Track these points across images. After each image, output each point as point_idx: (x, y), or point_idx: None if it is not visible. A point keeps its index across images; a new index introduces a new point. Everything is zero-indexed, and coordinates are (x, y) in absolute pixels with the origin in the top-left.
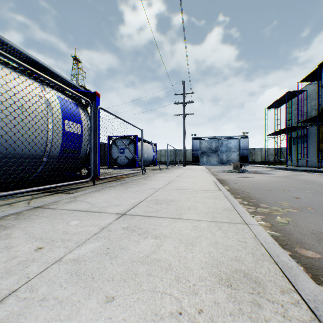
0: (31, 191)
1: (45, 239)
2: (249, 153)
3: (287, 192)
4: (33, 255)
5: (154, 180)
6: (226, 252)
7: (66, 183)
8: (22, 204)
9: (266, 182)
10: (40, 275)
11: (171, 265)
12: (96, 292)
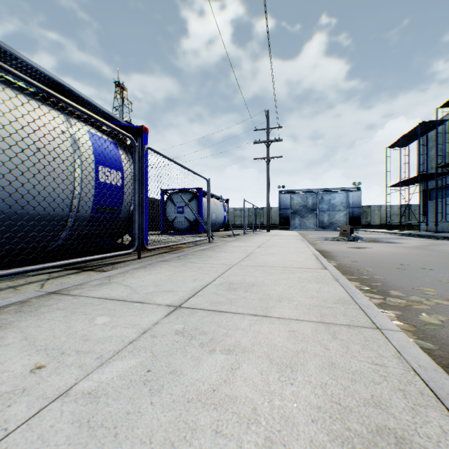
0: (46, 267)
1: (52, 349)
2: (361, 212)
3: (429, 272)
4: (26, 380)
5: (225, 252)
6: (353, 385)
7: (98, 257)
8: (32, 288)
9: (393, 256)
10: (26, 425)
11: (257, 412)
12: None
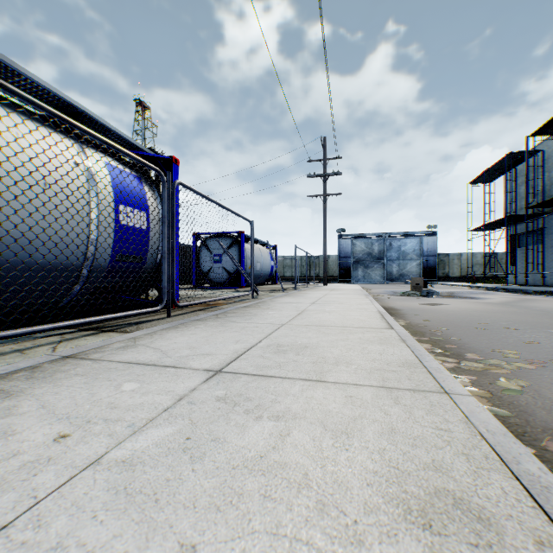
0: (58, 327)
1: (75, 418)
2: (438, 261)
3: (513, 332)
4: (50, 449)
5: (272, 309)
6: (414, 450)
7: (120, 315)
8: (43, 351)
9: (473, 314)
10: (58, 493)
11: (308, 477)
12: (160, 533)
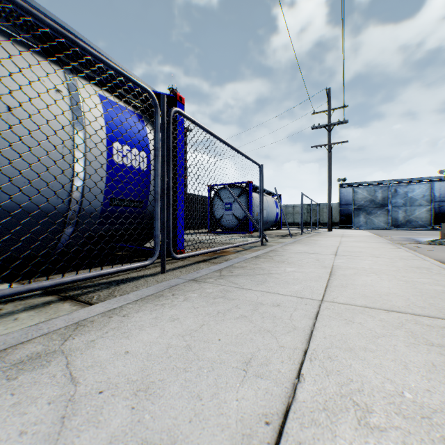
0: None
1: None
2: None
3: None
4: None
5: (289, 263)
6: None
7: (87, 275)
8: None
9: None
10: None
11: None
12: None
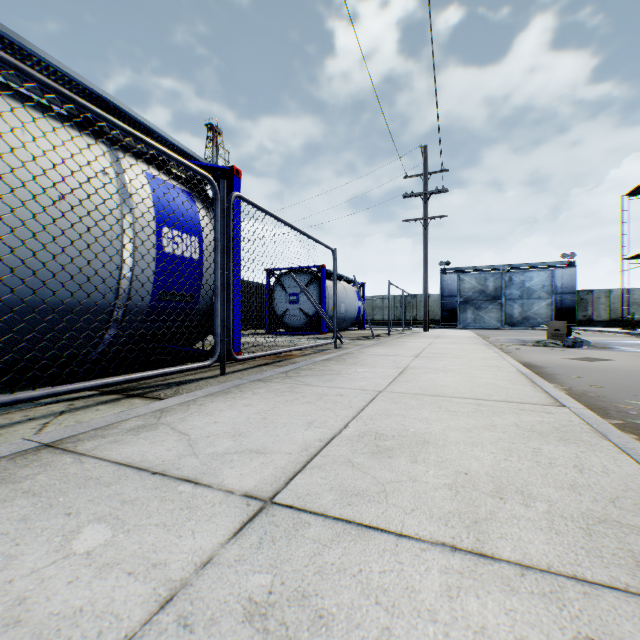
0: (56, 393)
1: None
2: (576, 300)
3: None
4: None
5: (362, 364)
6: None
7: (152, 373)
8: (24, 431)
9: None
10: None
11: None
12: None
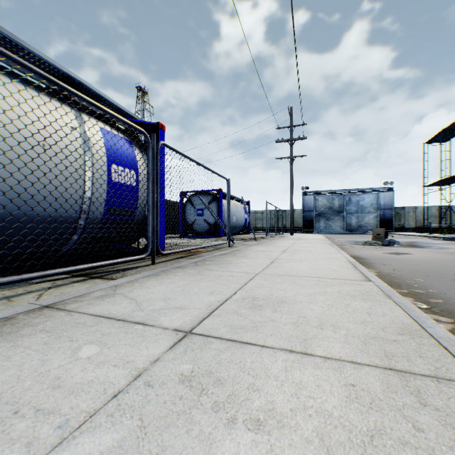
0: (46, 275)
1: (4, 404)
2: (394, 214)
3: None
4: None
5: (246, 257)
6: None
7: (107, 263)
8: (28, 299)
9: (442, 264)
10: None
11: None
12: None
